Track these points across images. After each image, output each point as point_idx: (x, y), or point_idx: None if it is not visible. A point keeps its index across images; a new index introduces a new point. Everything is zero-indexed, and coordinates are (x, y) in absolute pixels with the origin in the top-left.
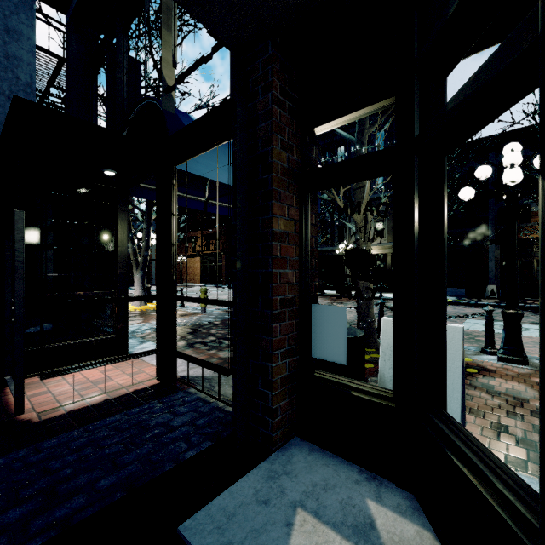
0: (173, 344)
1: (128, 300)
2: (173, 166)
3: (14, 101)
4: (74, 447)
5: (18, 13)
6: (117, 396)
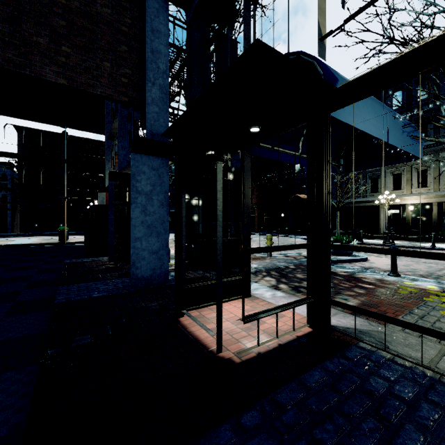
0: (329, 293)
1: (292, 247)
2: (329, 113)
3: (247, 49)
4: (316, 409)
5: (158, 16)
6: (286, 342)
